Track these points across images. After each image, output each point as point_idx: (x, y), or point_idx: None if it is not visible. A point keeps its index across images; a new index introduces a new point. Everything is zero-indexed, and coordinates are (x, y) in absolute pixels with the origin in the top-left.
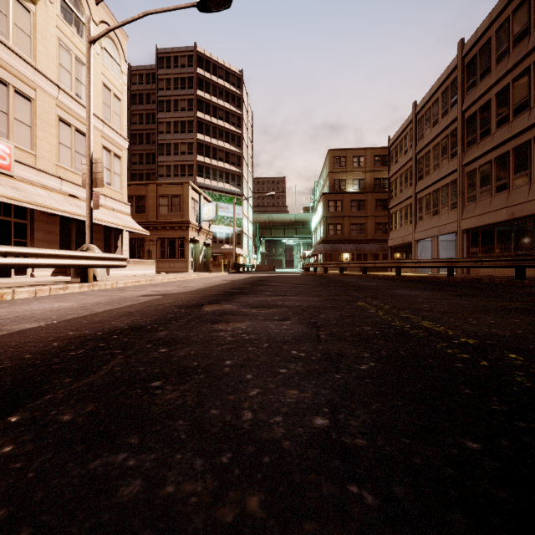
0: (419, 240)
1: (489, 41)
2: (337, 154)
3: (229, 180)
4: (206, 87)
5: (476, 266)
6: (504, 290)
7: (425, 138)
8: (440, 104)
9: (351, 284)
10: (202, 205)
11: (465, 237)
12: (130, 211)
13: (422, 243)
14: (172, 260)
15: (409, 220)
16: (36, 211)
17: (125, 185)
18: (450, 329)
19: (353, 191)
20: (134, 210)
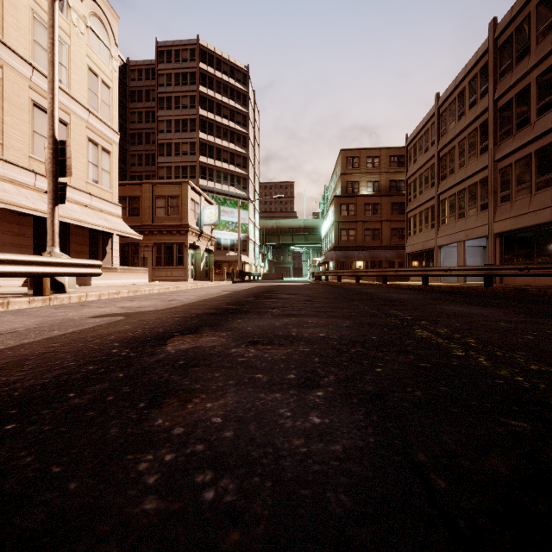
0: (442, 246)
1: (528, 17)
2: (349, 154)
3: (234, 182)
4: (209, 83)
5: (521, 274)
6: None
7: (450, 133)
8: (467, 94)
9: (378, 297)
10: (204, 207)
11: (498, 242)
12: (123, 214)
13: (445, 249)
14: (170, 268)
15: (430, 224)
16: (2, 210)
17: (116, 184)
18: None
19: (367, 194)
20: (127, 212)
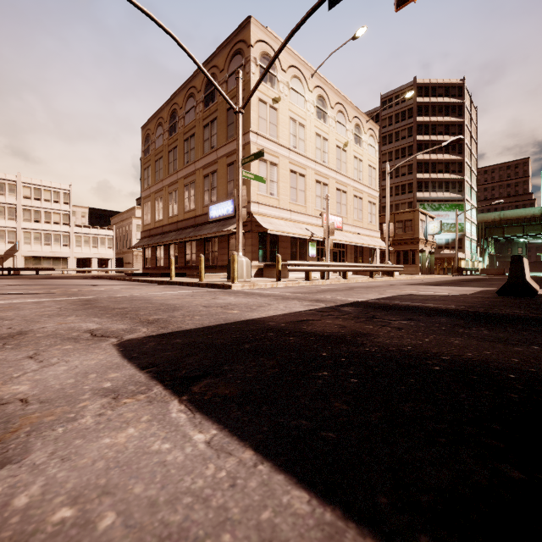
0: None
1: None
2: None
3: (449, 188)
4: (424, 111)
5: None
6: None
7: None
8: None
9: None
10: (428, 223)
11: None
12: None
13: None
14: (405, 266)
15: None
16: (347, 244)
17: (377, 220)
18: None
19: None
20: None
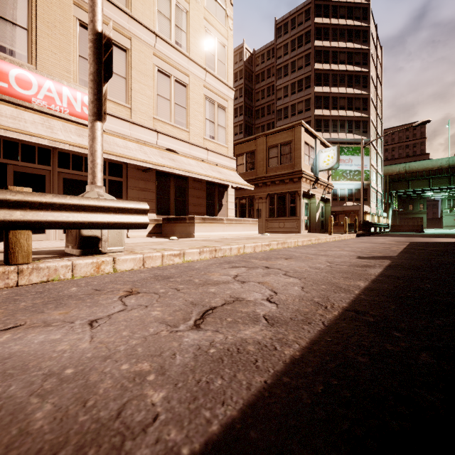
0: None
1: None
2: None
3: (352, 128)
4: (324, 34)
5: None
6: None
7: None
8: None
9: None
10: (319, 151)
11: None
12: (241, 170)
13: None
14: (282, 219)
15: None
16: (130, 168)
17: (231, 139)
18: None
19: None
20: (244, 168)
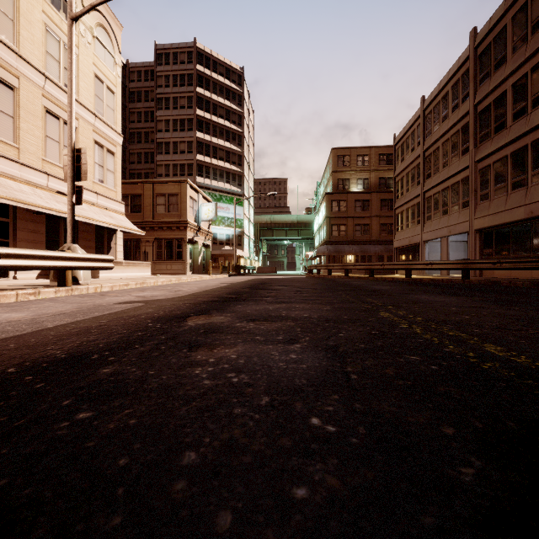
0: (427, 241)
1: (504, 29)
2: (340, 152)
3: (230, 179)
4: (206, 84)
5: (494, 268)
6: (538, 295)
7: (434, 134)
8: (450, 98)
9: (361, 288)
10: (201, 204)
11: (477, 238)
12: (126, 211)
13: (430, 244)
14: (169, 262)
15: (416, 220)
16: (19, 209)
17: (119, 183)
18: (538, 361)
19: (357, 191)
20: (129, 209)
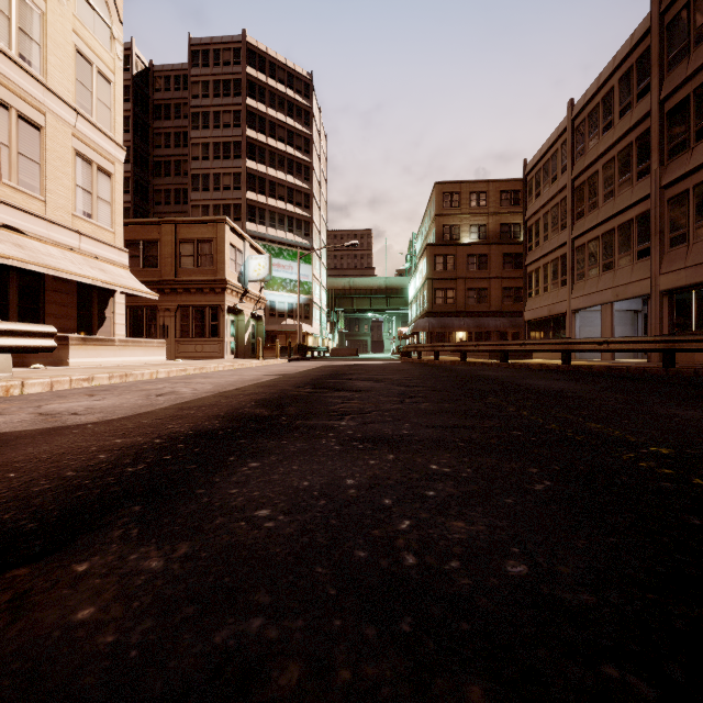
0: (578, 310)
1: None
2: (447, 189)
3: (293, 227)
4: (259, 94)
5: None
6: None
7: (590, 153)
8: (616, 96)
9: (518, 386)
10: (249, 257)
11: (665, 303)
12: (135, 265)
13: (582, 315)
14: (200, 340)
15: (559, 280)
16: None
17: (120, 221)
18: None
19: (470, 242)
20: (141, 262)
